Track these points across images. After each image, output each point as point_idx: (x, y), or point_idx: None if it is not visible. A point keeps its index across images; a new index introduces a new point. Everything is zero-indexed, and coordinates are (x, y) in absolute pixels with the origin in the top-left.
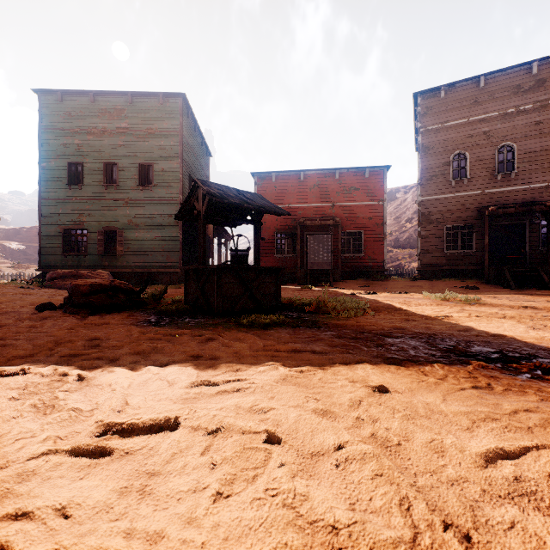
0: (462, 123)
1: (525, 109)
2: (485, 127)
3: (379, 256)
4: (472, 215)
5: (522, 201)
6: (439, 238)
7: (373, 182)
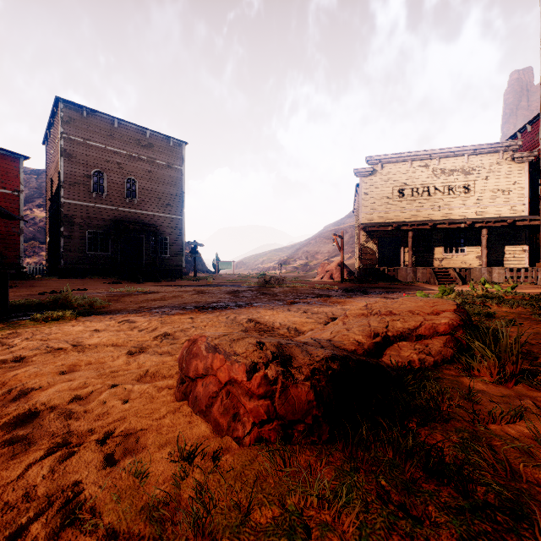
0: (102, 147)
1: (143, 159)
2: (119, 159)
3: (14, 252)
4: (109, 225)
5: (141, 221)
6: (82, 240)
7: (5, 167)
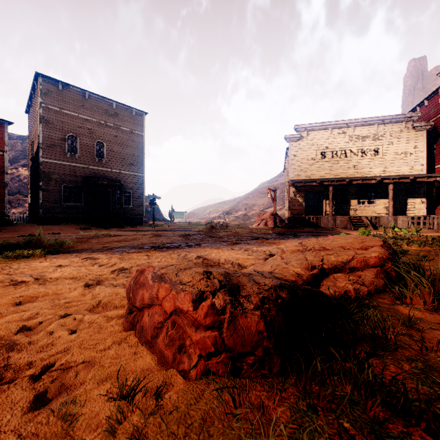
0: (75, 115)
1: (110, 125)
2: (89, 126)
3: None
4: (81, 180)
5: (108, 178)
6: (58, 193)
7: None
